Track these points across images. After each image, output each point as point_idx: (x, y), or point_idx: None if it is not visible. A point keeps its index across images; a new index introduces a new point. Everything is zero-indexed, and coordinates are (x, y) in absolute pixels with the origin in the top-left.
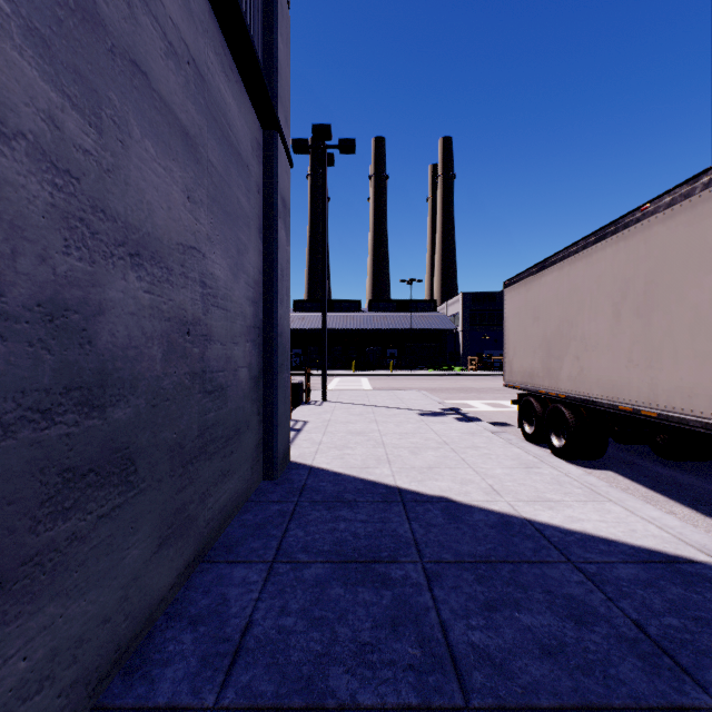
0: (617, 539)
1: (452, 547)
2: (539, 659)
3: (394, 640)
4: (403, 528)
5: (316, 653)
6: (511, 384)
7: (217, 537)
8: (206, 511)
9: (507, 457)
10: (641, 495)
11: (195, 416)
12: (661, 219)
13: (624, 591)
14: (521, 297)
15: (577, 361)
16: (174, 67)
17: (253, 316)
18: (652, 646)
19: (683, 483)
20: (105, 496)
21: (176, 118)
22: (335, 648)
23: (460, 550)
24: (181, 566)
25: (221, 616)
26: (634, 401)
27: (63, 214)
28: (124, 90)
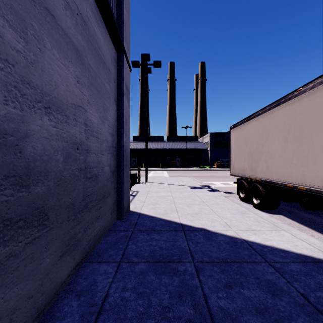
0: (289, 249)
1: (208, 254)
2: (255, 315)
3: (180, 304)
4: (184, 244)
5: (140, 312)
6: (233, 174)
7: (93, 249)
8: (87, 236)
9: (233, 209)
10: (297, 227)
11: (81, 190)
12: (307, 95)
13: (295, 277)
14: (238, 133)
15: (266, 163)
16: (69, 15)
17: (111, 141)
18: (312, 308)
19: (316, 221)
20: (29, 232)
21: (71, 41)
22: (150, 309)
23: (212, 255)
24: (74, 265)
25: (93, 291)
26: (294, 182)
27: (4, 82)
28: (41, 22)
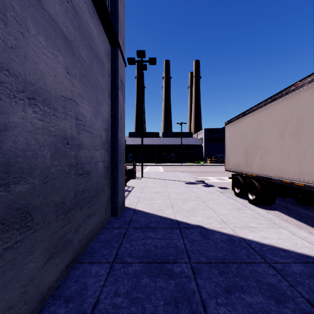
0: (289, 249)
1: (205, 254)
2: None
3: (176, 313)
4: (179, 243)
5: None
6: (228, 169)
7: (85, 248)
8: (78, 235)
9: (228, 204)
10: (294, 223)
11: (72, 187)
12: (305, 89)
13: (298, 280)
14: (233, 129)
15: (261, 158)
16: (58, 1)
17: (105, 136)
18: None
19: (313, 217)
20: (9, 236)
21: (59, 29)
22: None
23: (209, 255)
24: (63, 267)
25: (82, 297)
26: (291, 178)
27: None
28: (23, 4)
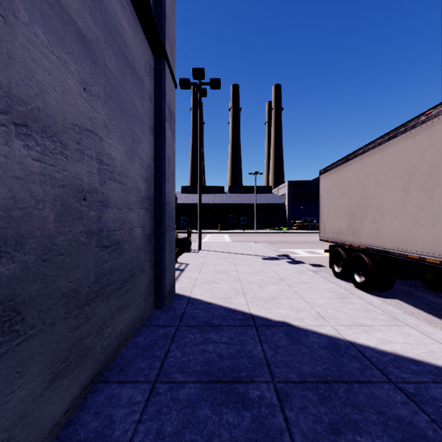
0: (422, 359)
1: (296, 367)
2: None
3: None
4: (256, 350)
5: None
6: (324, 239)
7: (114, 358)
8: (103, 340)
9: (326, 290)
10: (424, 318)
11: (91, 266)
12: None
13: None
14: (332, 180)
15: (374, 223)
16: None
17: (146, 190)
18: None
19: None
20: None
21: (71, 19)
22: None
23: (302, 370)
24: (77, 391)
25: (105, 441)
26: (420, 251)
27: None
28: None
